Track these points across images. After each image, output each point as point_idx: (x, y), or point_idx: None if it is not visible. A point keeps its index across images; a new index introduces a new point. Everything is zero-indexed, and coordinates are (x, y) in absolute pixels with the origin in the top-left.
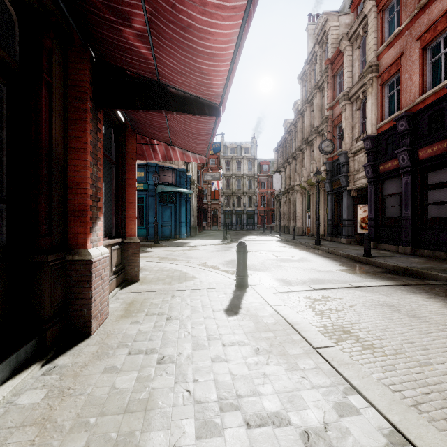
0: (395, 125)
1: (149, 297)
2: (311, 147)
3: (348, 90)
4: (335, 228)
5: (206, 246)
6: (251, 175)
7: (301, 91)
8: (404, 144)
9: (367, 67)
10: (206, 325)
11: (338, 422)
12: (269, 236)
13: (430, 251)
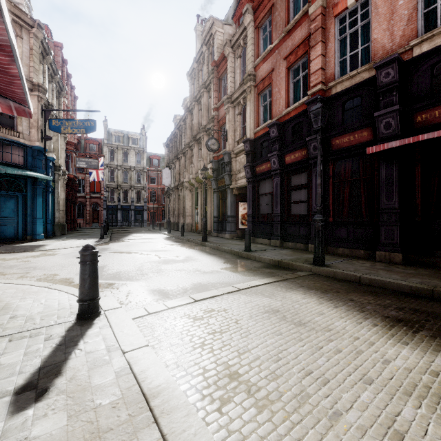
0: (268, 132)
1: None
2: (200, 144)
3: (232, 94)
4: (220, 224)
5: (71, 248)
6: (139, 168)
7: (190, 89)
8: (275, 149)
9: (247, 75)
10: None
11: None
12: (157, 233)
13: (293, 243)
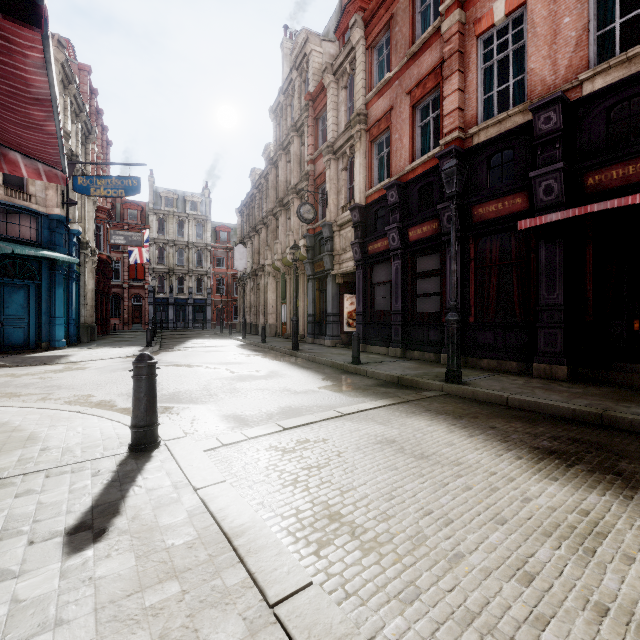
0: (385, 195)
1: None
2: (288, 212)
3: (334, 141)
4: (318, 326)
5: (106, 360)
6: (201, 245)
7: (274, 131)
8: (394, 221)
9: (355, 114)
10: None
11: None
12: (227, 339)
13: (420, 353)
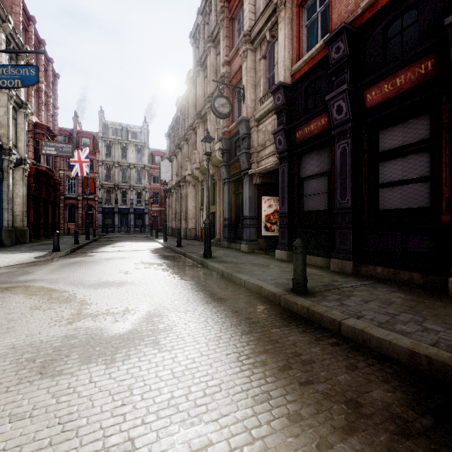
0: (322, 60)
1: None
2: (205, 123)
3: (251, 28)
4: (233, 230)
5: None
6: (140, 166)
7: (194, 54)
8: (340, 85)
9: None
10: None
11: None
12: (151, 241)
13: (389, 270)
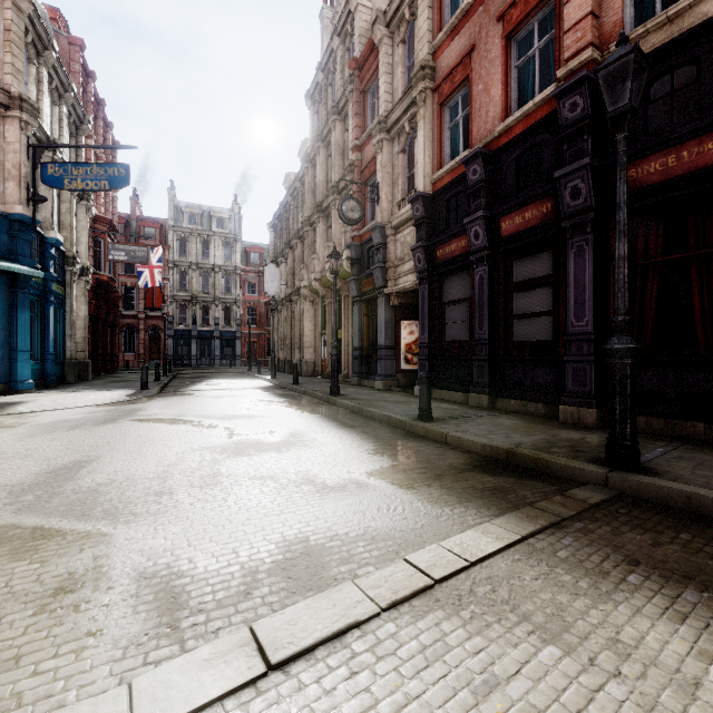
0: (463, 175)
1: None
2: (328, 219)
3: (387, 114)
4: (366, 363)
5: (68, 410)
6: (229, 268)
7: (312, 121)
8: (477, 208)
9: (418, 68)
10: None
11: None
12: (254, 379)
13: (520, 402)
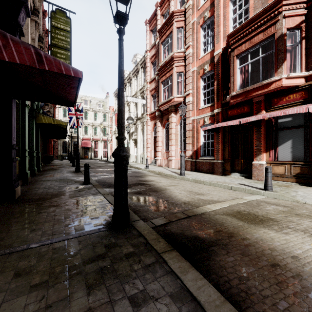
0: None
1: (276, 184)
2: None
3: None
4: None
5: None
6: None
7: None
8: None
9: None
10: (238, 182)
11: (203, 179)
12: None
13: None
